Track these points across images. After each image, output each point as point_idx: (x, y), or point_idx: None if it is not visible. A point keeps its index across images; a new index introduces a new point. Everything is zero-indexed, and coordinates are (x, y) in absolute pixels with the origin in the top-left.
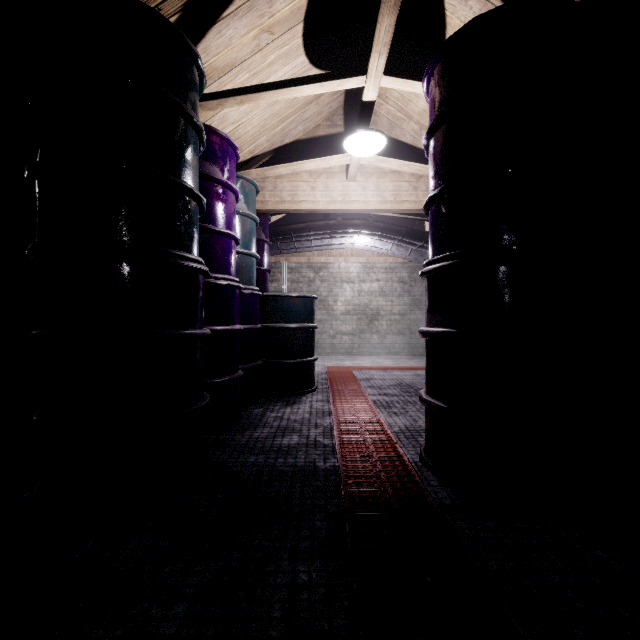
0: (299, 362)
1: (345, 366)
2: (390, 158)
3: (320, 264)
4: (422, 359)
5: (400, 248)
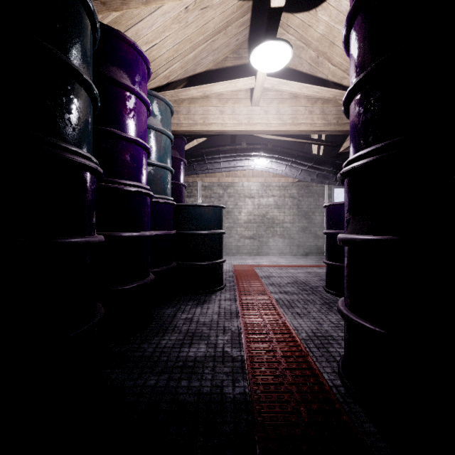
0: (209, 264)
1: (248, 264)
2: (291, 81)
3: (228, 183)
4: (308, 258)
5: (292, 169)
